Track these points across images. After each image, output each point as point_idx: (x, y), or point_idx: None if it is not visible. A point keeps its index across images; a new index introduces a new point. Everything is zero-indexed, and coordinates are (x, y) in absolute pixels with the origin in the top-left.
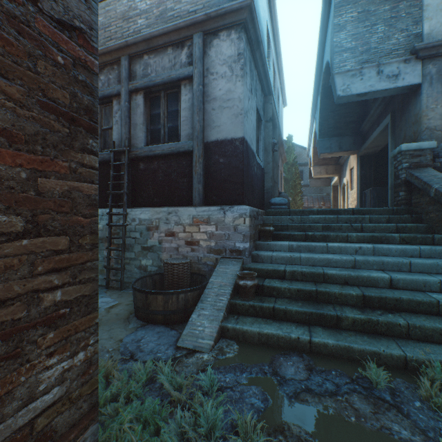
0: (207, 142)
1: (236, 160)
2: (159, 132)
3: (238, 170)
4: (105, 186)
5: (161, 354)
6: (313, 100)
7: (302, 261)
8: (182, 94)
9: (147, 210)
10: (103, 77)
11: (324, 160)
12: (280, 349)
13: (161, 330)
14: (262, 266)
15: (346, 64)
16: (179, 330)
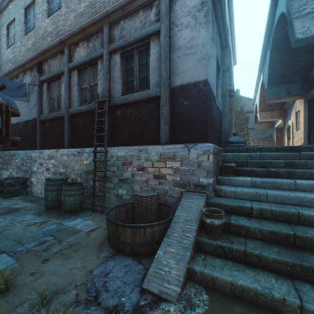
0: (172, 87)
1: (199, 101)
2: (133, 83)
3: (201, 111)
4: (92, 130)
5: (125, 299)
6: (262, 55)
7: (269, 198)
8: (151, 48)
9: (122, 148)
10: (91, 44)
11: (270, 106)
12: (259, 309)
13: (129, 263)
14: (227, 202)
15: (306, 7)
16: (145, 264)
